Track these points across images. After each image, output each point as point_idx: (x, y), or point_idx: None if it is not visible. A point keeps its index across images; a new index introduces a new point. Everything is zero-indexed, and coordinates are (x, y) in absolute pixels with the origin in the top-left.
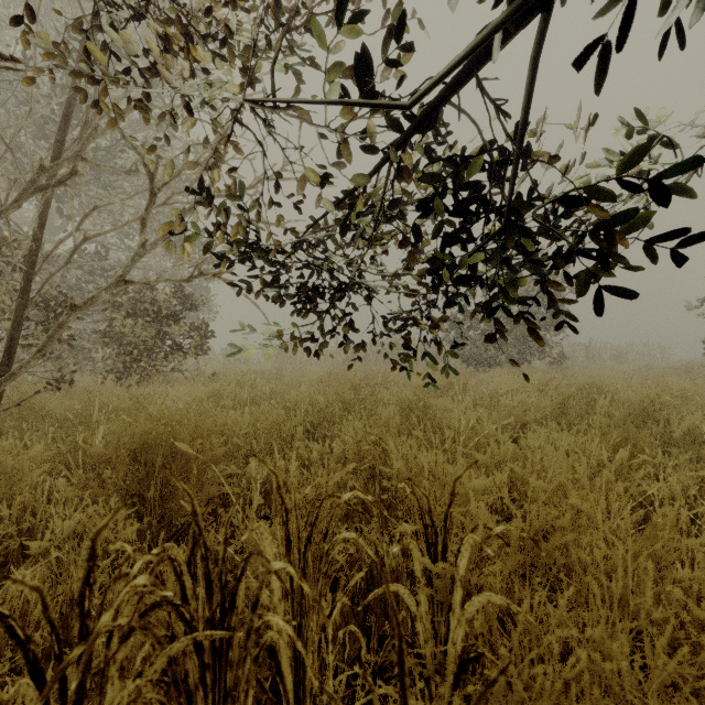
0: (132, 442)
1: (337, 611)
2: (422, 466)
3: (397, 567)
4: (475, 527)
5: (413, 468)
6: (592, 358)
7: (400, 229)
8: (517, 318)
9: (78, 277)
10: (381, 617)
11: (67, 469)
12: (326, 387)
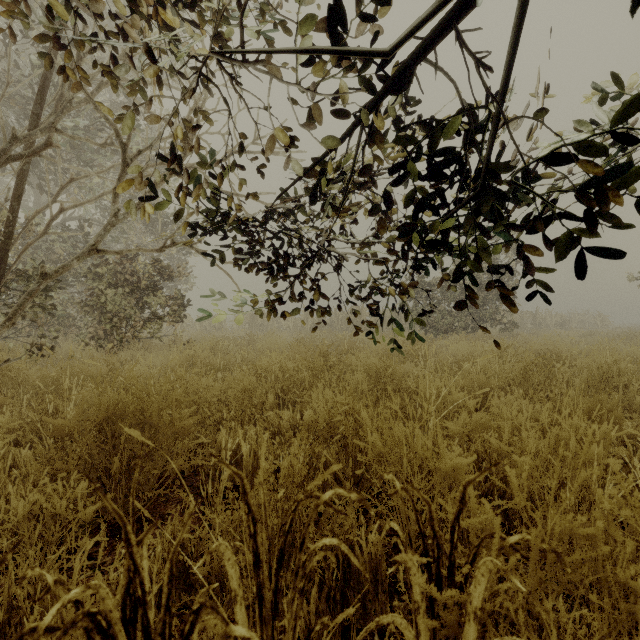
0: (99, 413)
1: (312, 610)
2: (398, 440)
3: (376, 556)
4: (484, 536)
5: (389, 442)
6: (538, 325)
7: (369, 200)
8: (490, 287)
9: (63, 249)
10: (359, 609)
11: (38, 438)
12: (295, 353)
